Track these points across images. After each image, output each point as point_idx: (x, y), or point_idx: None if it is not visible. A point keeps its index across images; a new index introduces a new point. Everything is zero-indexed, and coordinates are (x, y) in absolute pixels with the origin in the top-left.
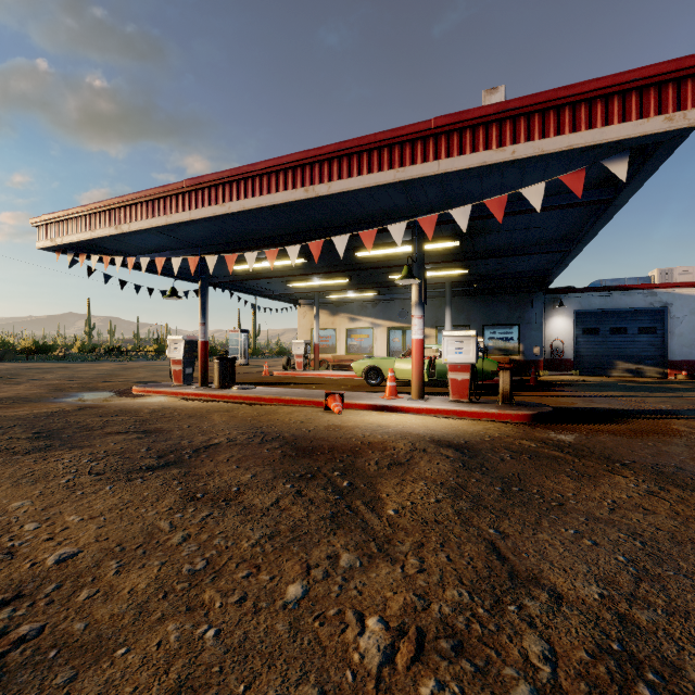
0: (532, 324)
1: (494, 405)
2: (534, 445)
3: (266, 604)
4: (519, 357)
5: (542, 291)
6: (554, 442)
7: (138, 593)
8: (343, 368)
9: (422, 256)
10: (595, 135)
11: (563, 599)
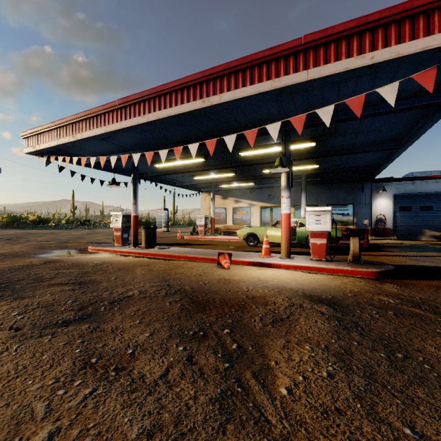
0: (362, 203)
1: (346, 263)
2: (393, 301)
3: None
4: (353, 227)
5: (370, 180)
6: (407, 298)
7: None
8: (230, 234)
9: (290, 152)
10: None
11: None
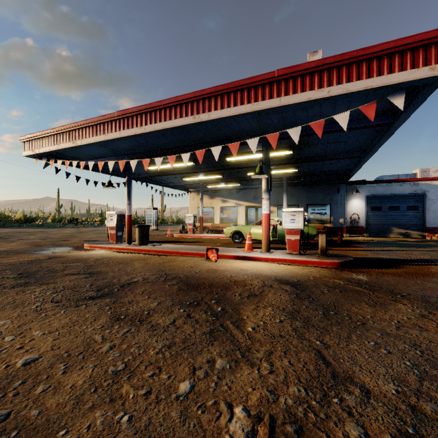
0: (338, 204)
1: (315, 256)
2: (343, 283)
3: (165, 396)
4: (330, 225)
5: (345, 183)
6: (355, 280)
7: (77, 388)
8: (218, 232)
9: (269, 160)
10: (383, 80)
11: (370, 394)
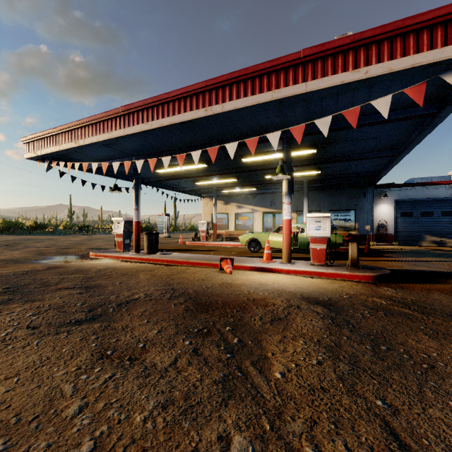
0: (364, 209)
1: (345, 268)
2: (385, 302)
3: None
4: (355, 232)
5: (371, 186)
6: (399, 299)
7: None
8: (233, 240)
9: (290, 159)
10: (436, 54)
11: None
